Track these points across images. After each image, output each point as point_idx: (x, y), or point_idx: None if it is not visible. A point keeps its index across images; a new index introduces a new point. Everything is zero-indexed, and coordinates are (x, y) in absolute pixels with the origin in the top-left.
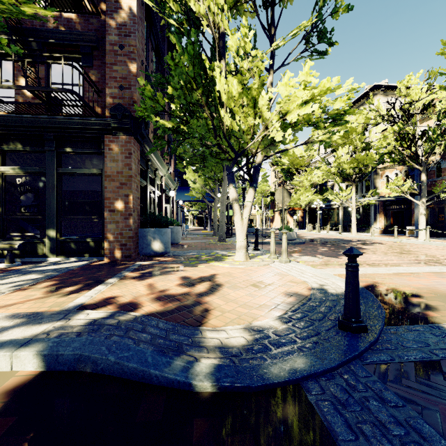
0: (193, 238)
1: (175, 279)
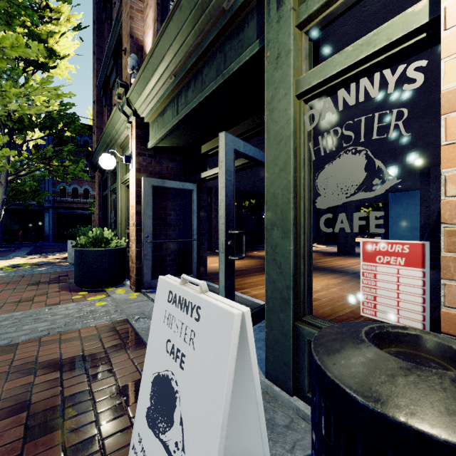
0: (18, 453)
1: (52, 257)
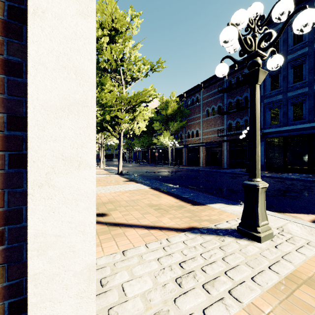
0: None
1: None
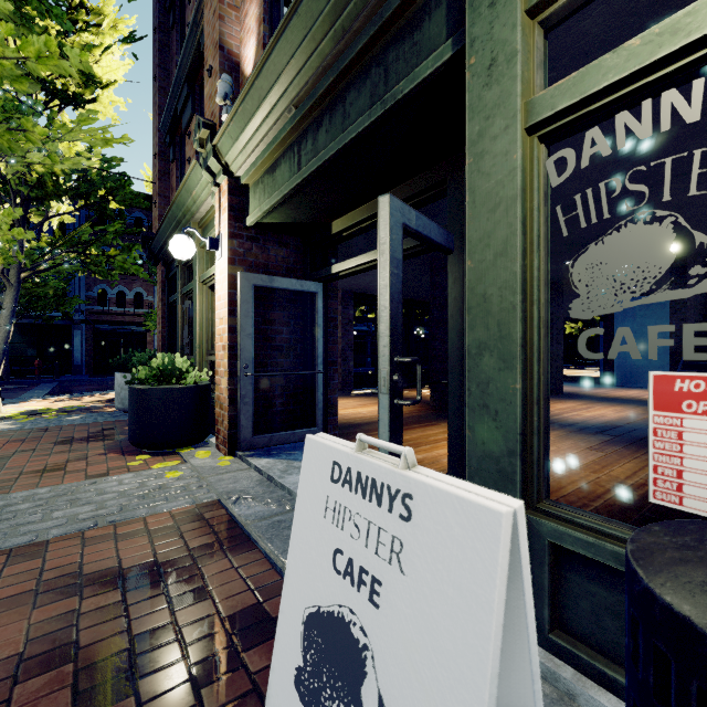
0: None
1: (88, 399)
